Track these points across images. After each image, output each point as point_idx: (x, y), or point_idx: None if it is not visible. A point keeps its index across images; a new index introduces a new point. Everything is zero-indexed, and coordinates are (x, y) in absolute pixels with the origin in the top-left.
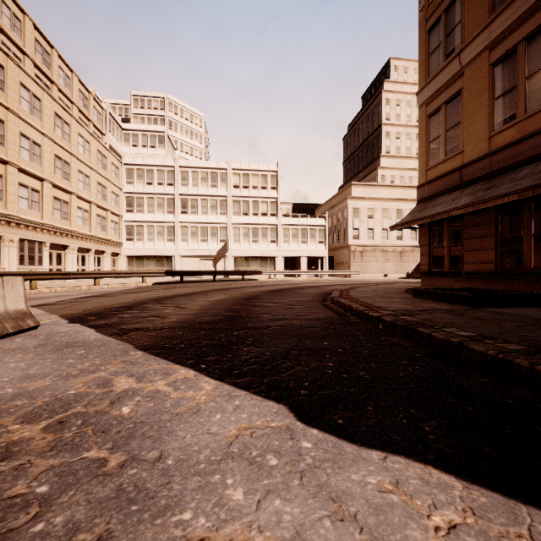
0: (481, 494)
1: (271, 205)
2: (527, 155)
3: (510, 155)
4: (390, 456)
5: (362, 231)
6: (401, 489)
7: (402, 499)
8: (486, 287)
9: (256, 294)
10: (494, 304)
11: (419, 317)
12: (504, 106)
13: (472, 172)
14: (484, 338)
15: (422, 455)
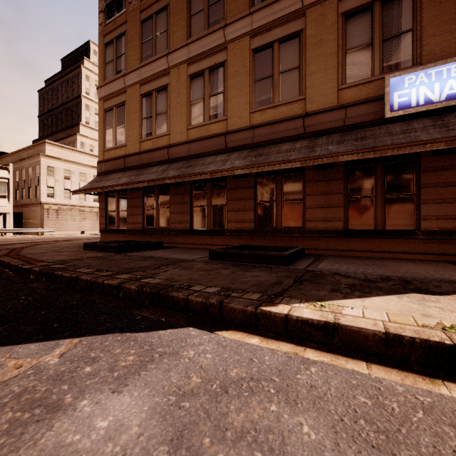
0: None
1: None
2: (157, 160)
3: (149, 157)
4: None
5: (58, 190)
6: None
7: None
8: (139, 240)
9: None
10: (133, 250)
11: (68, 264)
12: (147, 125)
13: (131, 161)
14: (97, 271)
15: None
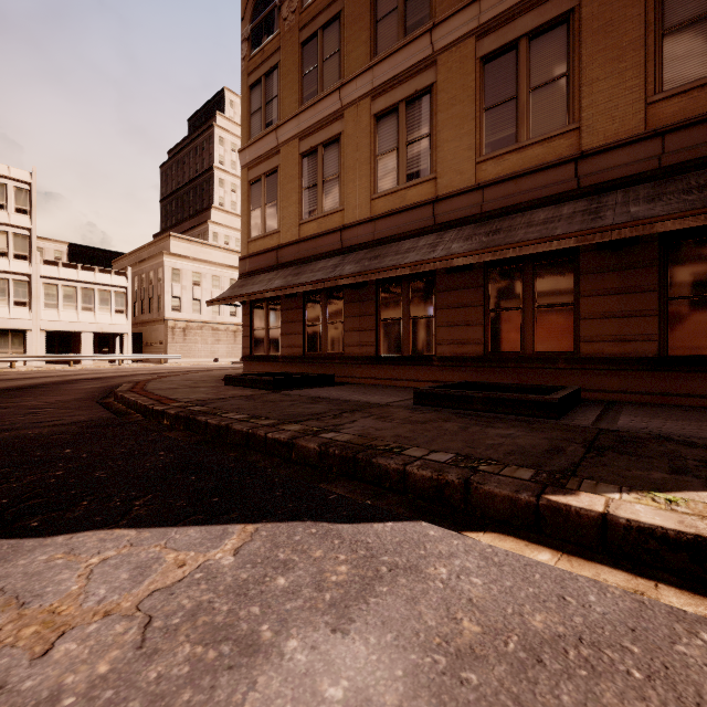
0: (149, 532)
1: (17, 240)
2: (324, 250)
3: (313, 246)
4: (80, 534)
5: (185, 301)
6: (73, 553)
7: (69, 559)
8: (297, 371)
9: None
10: (293, 387)
11: (210, 406)
12: (309, 199)
13: (287, 255)
14: (252, 418)
15: (116, 523)
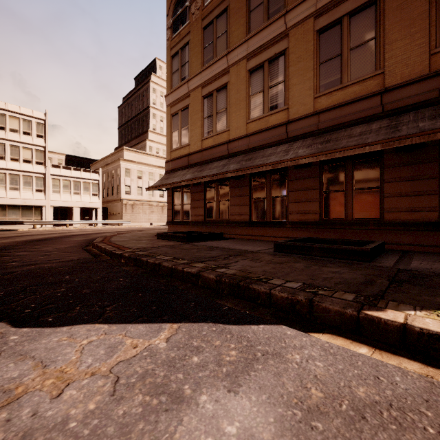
0: (115, 326)
1: (37, 153)
2: (217, 155)
3: (210, 153)
4: (76, 326)
5: (133, 188)
6: (72, 337)
7: (70, 340)
8: (200, 230)
9: (9, 245)
10: (198, 240)
11: (149, 251)
12: (208, 124)
13: (194, 159)
14: (174, 259)
15: (96, 320)
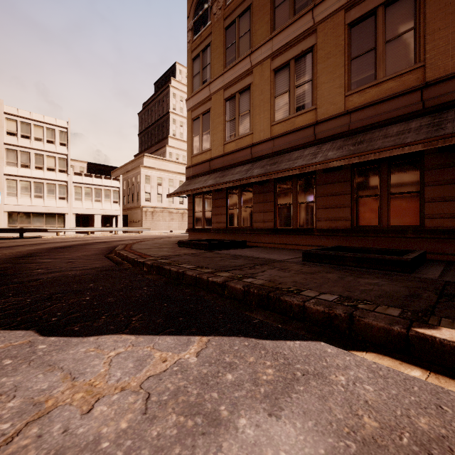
0: (143, 338)
1: (60, 161)
2: (240, 160)
3: (232, 158)
4: (102, 336)
5: (153, 195)
6: (100, 348)
7: (97, 352)
8: (222, 238)
9: (34, 252)
10: (221, 248)
11: (171, 259)
12: (230, 128)
13: (216, 164)
14: (198, 268)
15: (122, 331)
